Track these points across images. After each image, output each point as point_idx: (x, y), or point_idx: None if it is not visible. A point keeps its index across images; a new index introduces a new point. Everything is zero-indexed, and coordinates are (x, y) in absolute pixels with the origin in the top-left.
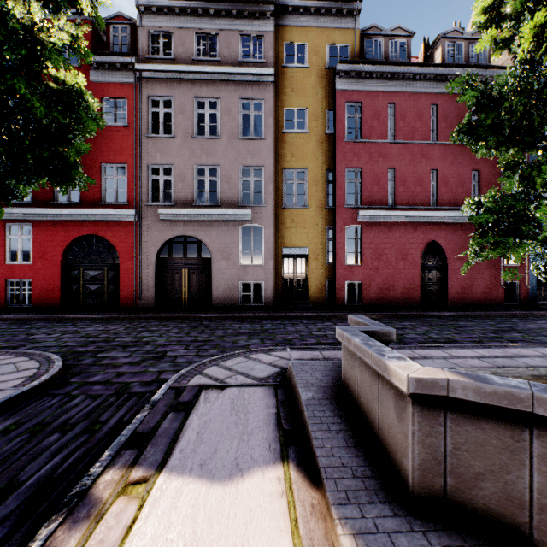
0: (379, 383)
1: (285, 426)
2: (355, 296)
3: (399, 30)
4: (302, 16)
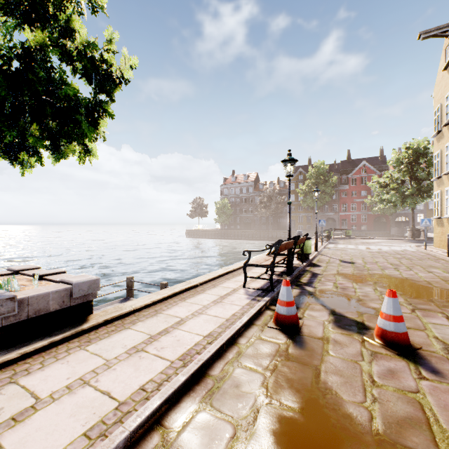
0: None
1: None
2: None
3: None
4: None
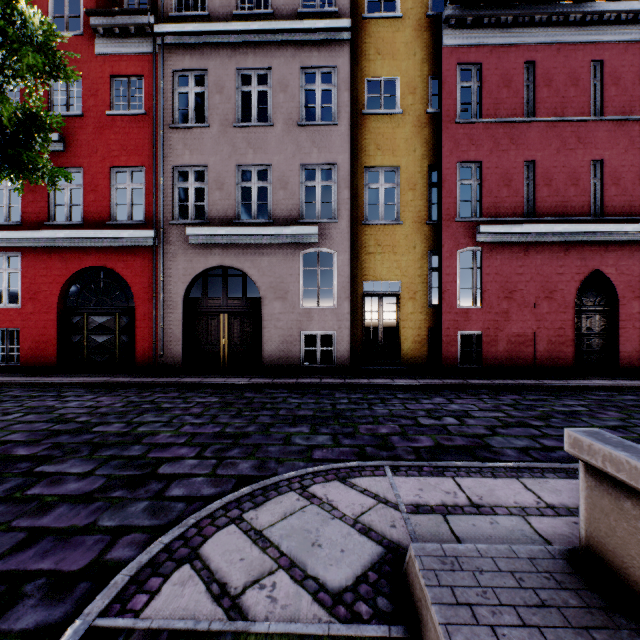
0: None
1: None
2: (473, 353)
3: None
4: None
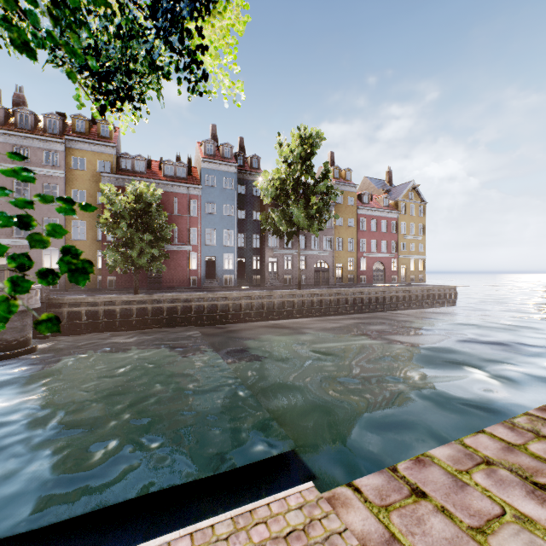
0: None
1: None
2: (113, 284)
3: (140, 157)
4: (83, 145)
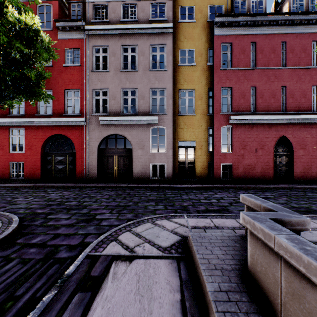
0: None
1: None
2: (228, 173)
3: None
4: None
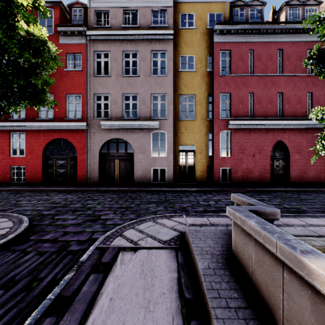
0: (285, 273)
1: (185, 293)
2: (227, 177)
3: (256, 1)
4: None
